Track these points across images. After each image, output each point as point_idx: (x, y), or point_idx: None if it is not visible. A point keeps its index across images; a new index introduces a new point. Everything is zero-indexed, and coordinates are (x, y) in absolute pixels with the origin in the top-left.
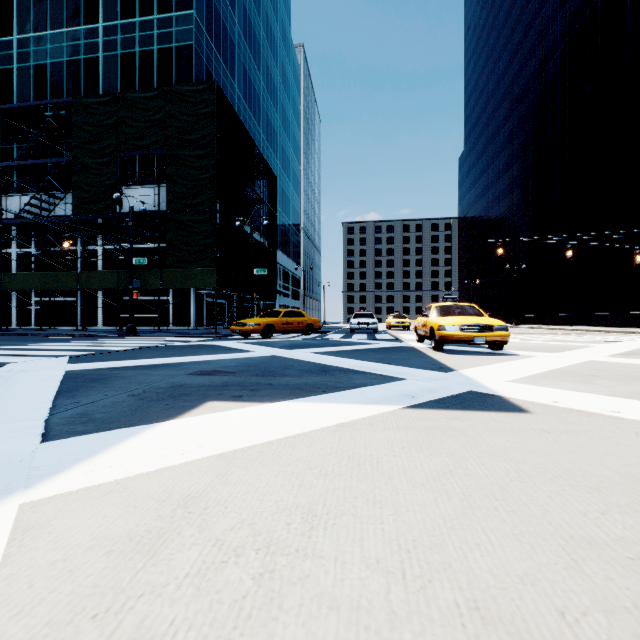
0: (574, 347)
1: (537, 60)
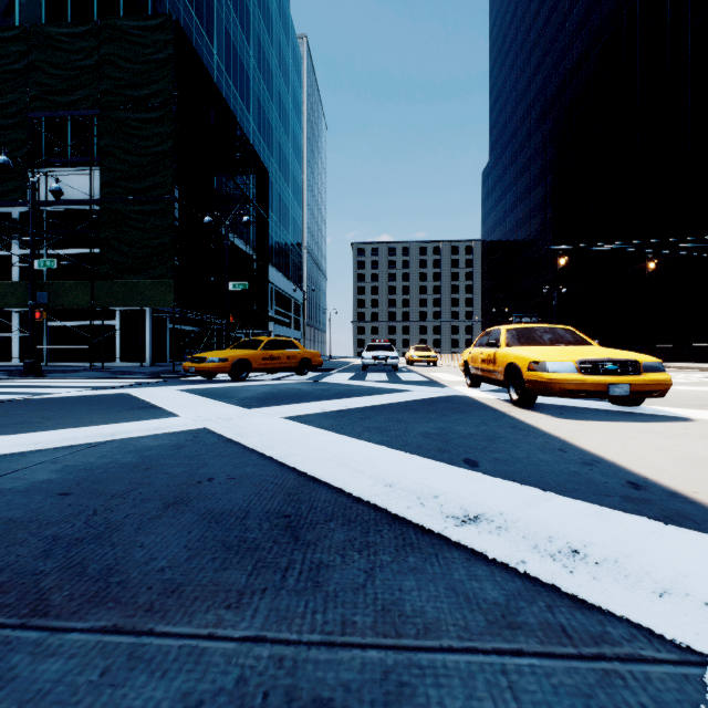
0: None
1: (576, 54)
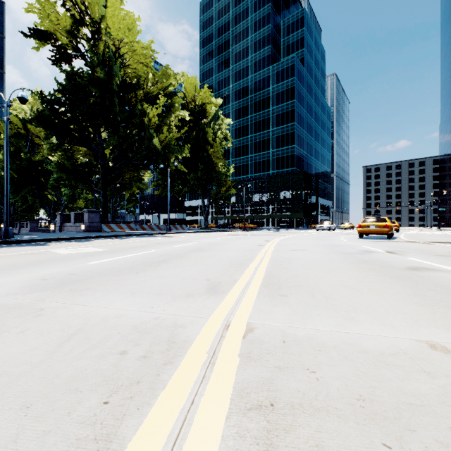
0: None
1: None
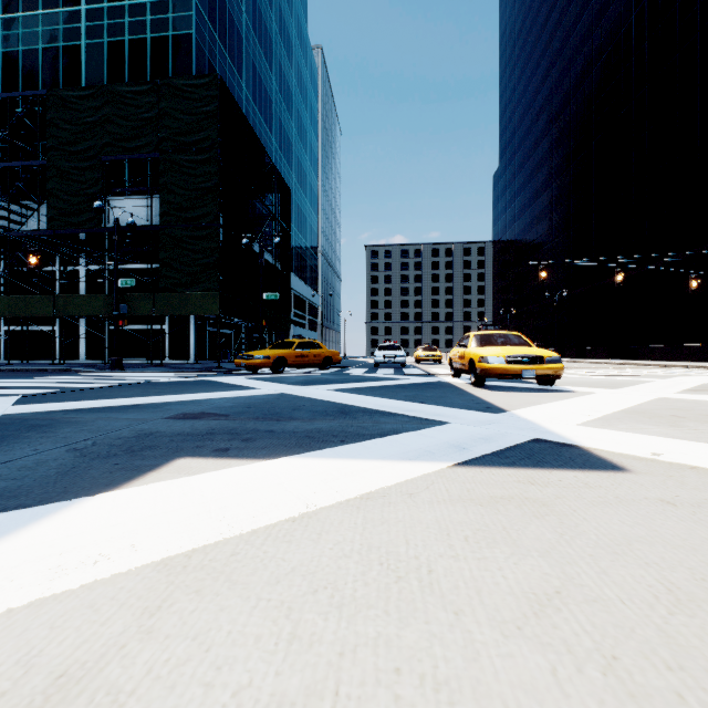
0: (632, 382)
1: (579, 68)
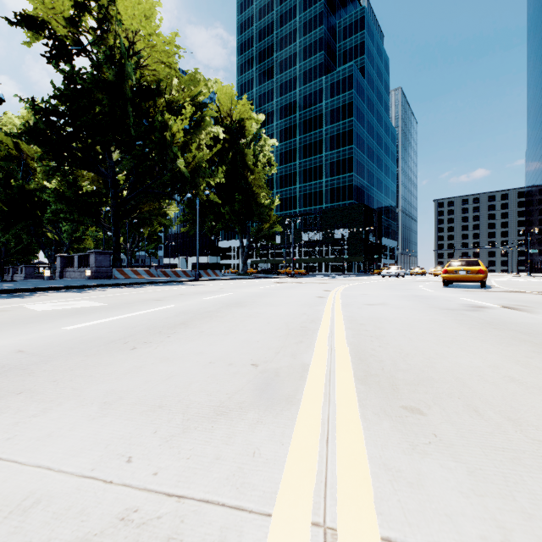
0: None
1: None
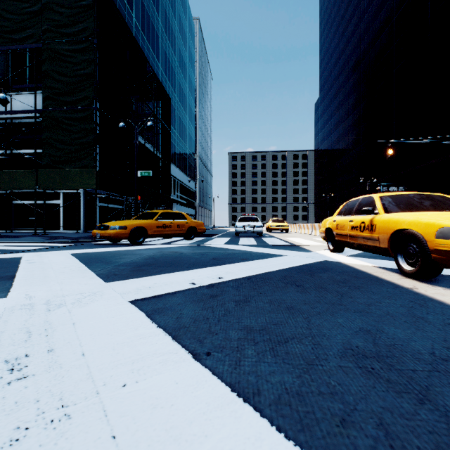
0: None
1: (382, 19)
